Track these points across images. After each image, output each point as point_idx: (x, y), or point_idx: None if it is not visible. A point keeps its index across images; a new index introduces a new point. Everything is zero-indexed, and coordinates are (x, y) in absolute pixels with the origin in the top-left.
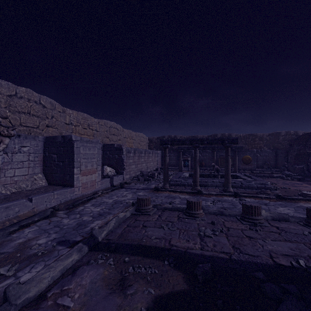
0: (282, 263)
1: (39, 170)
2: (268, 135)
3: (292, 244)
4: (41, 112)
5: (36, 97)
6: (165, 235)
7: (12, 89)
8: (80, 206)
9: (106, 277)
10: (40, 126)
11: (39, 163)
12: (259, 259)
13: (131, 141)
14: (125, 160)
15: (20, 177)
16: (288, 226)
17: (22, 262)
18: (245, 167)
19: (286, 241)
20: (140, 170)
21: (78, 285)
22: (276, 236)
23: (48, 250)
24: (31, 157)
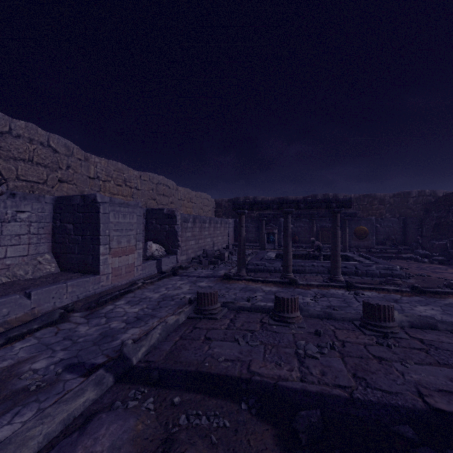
0: (440, 407)
1: (45, 249)
2: (392, 196)
3: (451, 370)
4: (50, 160)
5: (42, 137)
6: (242, 354)
7: (4, 123)
8: (108, 305)
9: (139, 435)
10: (49, 180)
11: (46, 237)
12: (401, 398)
13: (190, 205)
14: (180, 232)
15: (15, 259)
16: (439, 338)
17: (1, 404)
18: (359, 244)
19: (440, 365)
20: (202, 248)
21: (88, 452)
22: (423, 356)
23: (49, 380)
24: (34, 228)
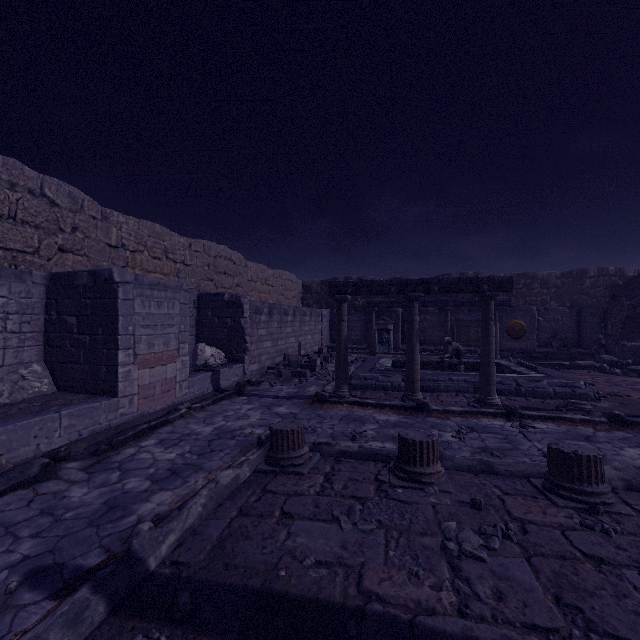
0: None
1: (33, 356)
2: (560, 276)
3: None
4: (45, 217)
5: (31, 181)
6: (346, 550)
7: None
8: (128, 447)
9: None
10: (42, 248)
11: (34, 337)
12: None
13: (265, 289)
14: (249, 329)
15: None
16: None
17: None
18: (513, 346)
19: None
20: (283, 353)
21: None
22: None
23: None
24: (12, 322)
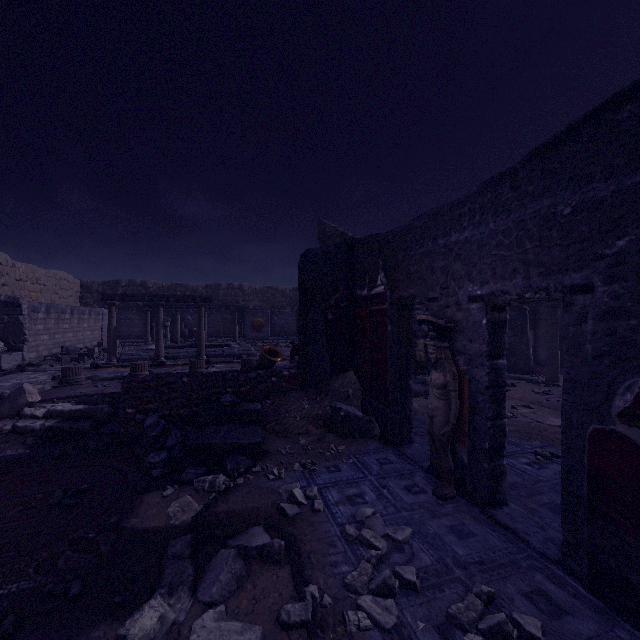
0: None
1: None
2: (292, 290)
3: None
4: None
5: None
6: (99, 389)
7: None
8: None
9: None
10: None
11: None
12: None
13: (37, 288)
14: (28, 324)
15: None
16: None
17: None
18: (256, 336)
19: None
20: (60, 345)
21: None
22: None
23: None
24: None
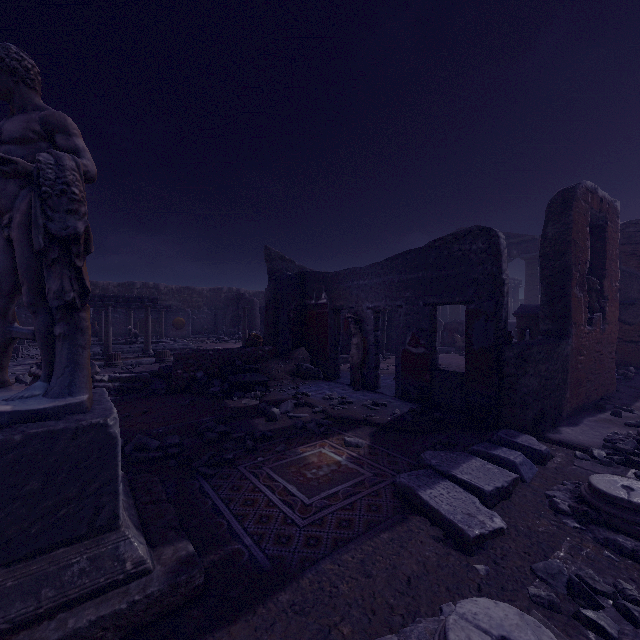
0: None
1: None
2: (209, 290)
3: None
4: None
5: None
6: None
7: None
8: None
9: None
10: None
11: None
12: None
13: None
14: None
15: None
16: None
17: None
18: (177, 334)
19: None
20: None
21: None
22: None
23: None
24: None
